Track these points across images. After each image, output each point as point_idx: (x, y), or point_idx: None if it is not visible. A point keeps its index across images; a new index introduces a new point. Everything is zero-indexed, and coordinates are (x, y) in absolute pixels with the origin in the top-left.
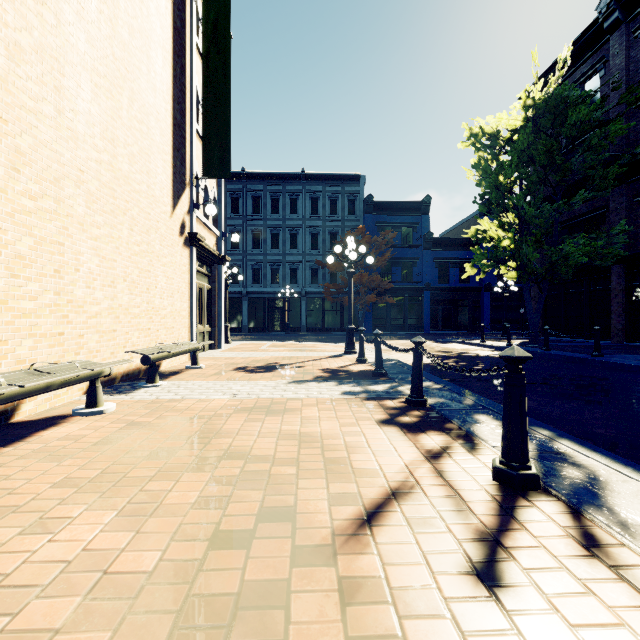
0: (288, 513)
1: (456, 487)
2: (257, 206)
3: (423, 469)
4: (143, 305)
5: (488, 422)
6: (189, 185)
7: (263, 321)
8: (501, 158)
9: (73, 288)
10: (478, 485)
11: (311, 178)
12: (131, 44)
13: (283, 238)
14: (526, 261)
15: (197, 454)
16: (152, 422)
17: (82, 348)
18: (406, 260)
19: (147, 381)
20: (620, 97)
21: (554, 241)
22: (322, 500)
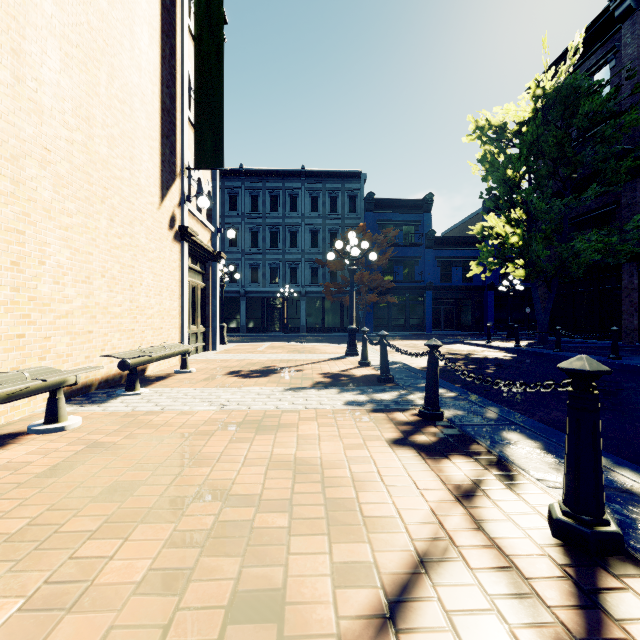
0: (274, 600)
1: (506, 549)
2: (256, 204)
3: (456, 516)
4: (125, 304)
5: (522, 443)
6: (180, 176)
7: (262, 321)
8: (508, 152)
9: (37, 283)
10: (535, 545)
11: (311, 175)
12: (111, 15)
13: (282, 236)
14: (535, 258)
15: (163, 491)
16: (119, 442)
17: (48, 352)
18: (408, 259)
19: (126, 388)
20: (634, 87)
21: (564, 238)
22: (323, 574)
